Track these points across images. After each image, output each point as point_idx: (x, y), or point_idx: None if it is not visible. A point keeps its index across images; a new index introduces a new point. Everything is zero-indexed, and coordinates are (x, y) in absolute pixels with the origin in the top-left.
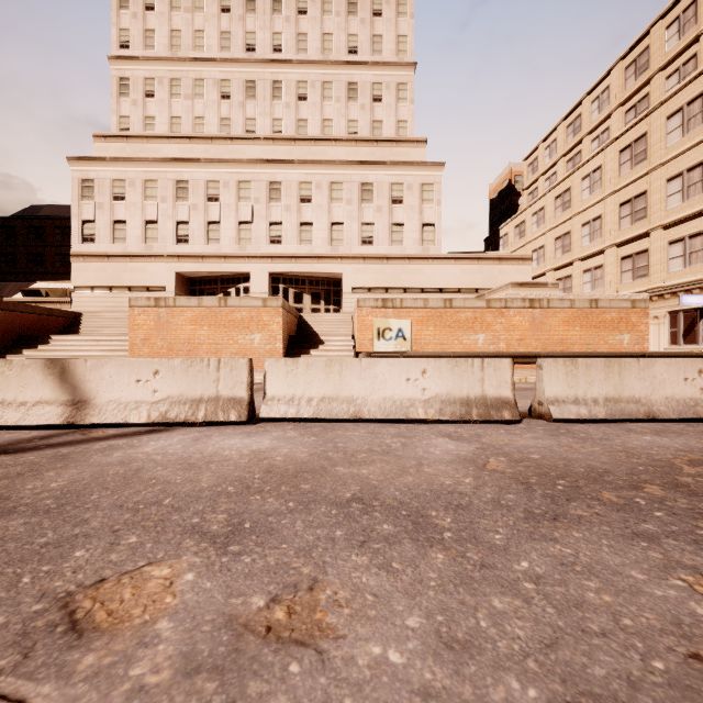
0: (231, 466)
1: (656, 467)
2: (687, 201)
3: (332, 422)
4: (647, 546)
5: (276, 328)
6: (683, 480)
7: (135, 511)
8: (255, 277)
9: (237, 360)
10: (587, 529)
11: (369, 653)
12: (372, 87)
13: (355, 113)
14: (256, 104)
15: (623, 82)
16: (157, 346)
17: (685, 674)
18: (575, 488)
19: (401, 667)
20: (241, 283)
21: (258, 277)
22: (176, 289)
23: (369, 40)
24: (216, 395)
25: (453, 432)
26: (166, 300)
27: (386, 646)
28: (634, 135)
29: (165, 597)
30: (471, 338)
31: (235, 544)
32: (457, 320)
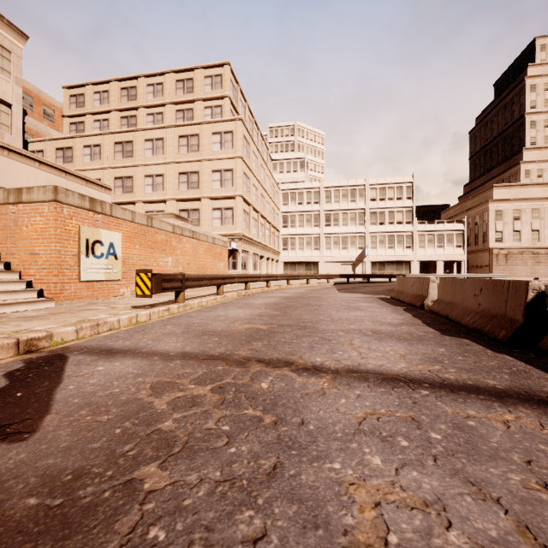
0: None
1: None
2: (224, 188)
3: None
4: None
5: None
6: None
7: None
8: None
9: None
10: None
11: None
12: None
13: None
14: None
15: (175, 89)
16: None
17: None
18: None
19: None
20: None
21: None
22: None
23: None
24: None
25: None
26: None
27: None
28: (190, 131)
29: None
30: (165, 261)
31: None
32: (156, 241)
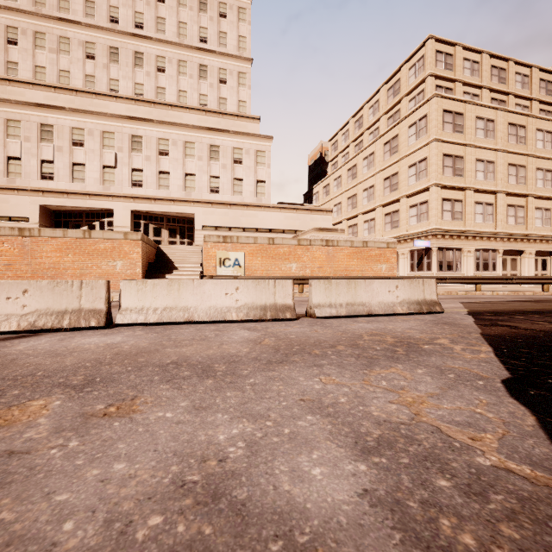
0: (89, 353)
1: (351, 338)
2: (418, 181)
3: (172, 324)
4: (316, 369)
5: (136, 257)
6: (359, 342)
7: (15, 380)
8: (118, 213)
9: (97, 282)
10: (293, 365)
11: (157, 415)
12: (219, 71)
13: (205, 89)
14: (119, 68)
15: (386, 99)
16: (21, 271)
17: (292, 405)
18: (302, 349)
19: (171, 417)
20: (105, 218)
21: (121, 213)
22: (40, 220)
23: (216, 34)
24: (79, 308)
25: (252, 326)
26: (31, 230)
27: (166, 412)
28: (391, 135)
29: (42, 411)
30: (287, 266)
31: (89, 388)
32: (278, 253)
